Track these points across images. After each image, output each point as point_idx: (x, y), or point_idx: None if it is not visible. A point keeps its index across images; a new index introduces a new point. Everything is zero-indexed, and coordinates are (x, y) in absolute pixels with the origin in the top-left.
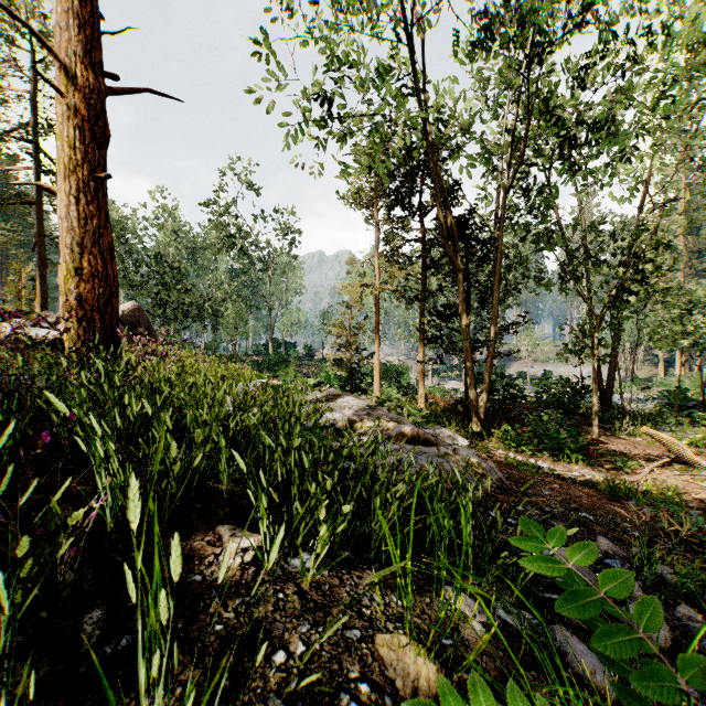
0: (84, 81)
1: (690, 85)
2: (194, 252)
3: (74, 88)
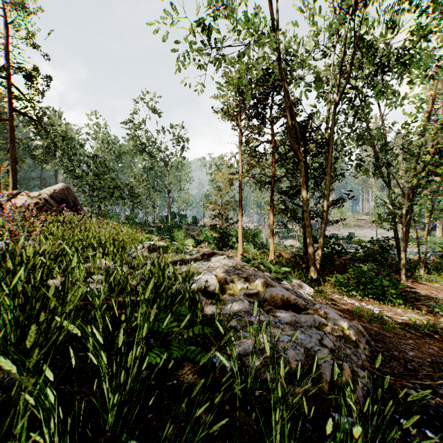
0: None
1: None
2: (119, 155)
3: None
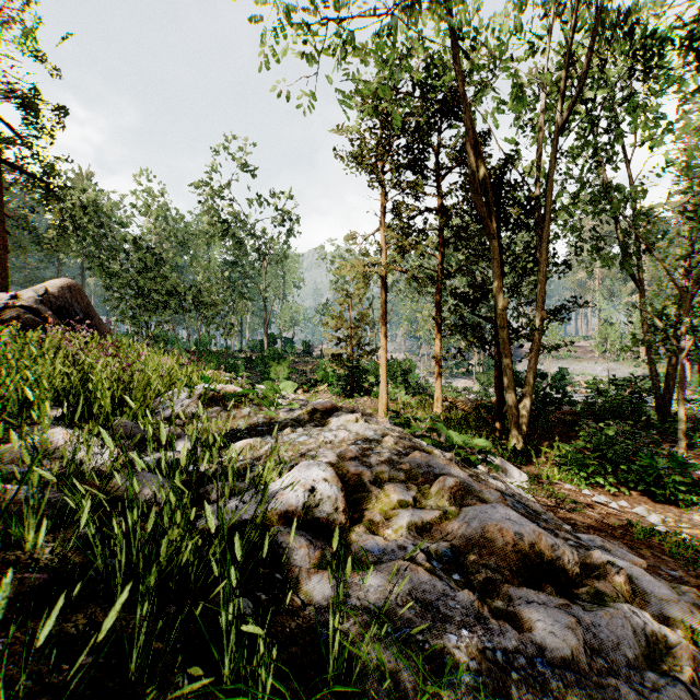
0: None
1: None
2: (184, 240)
3: None
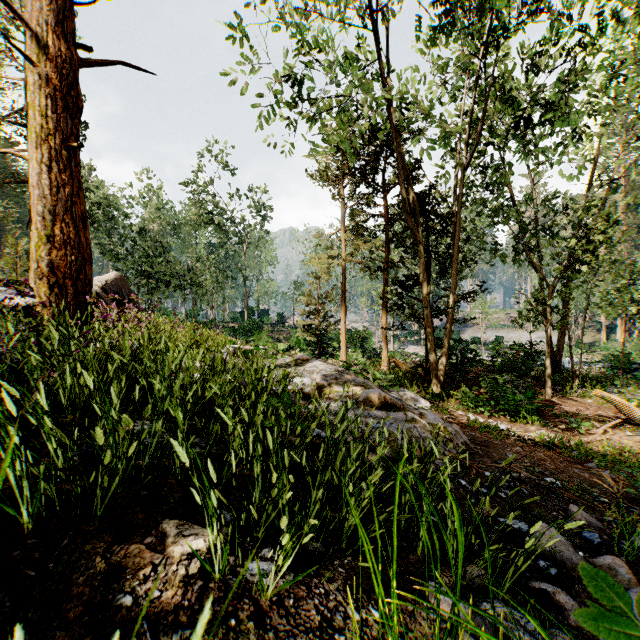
0: (56, 50)
1: (639, 67)
2: (176, 227)
3: (46, 58)
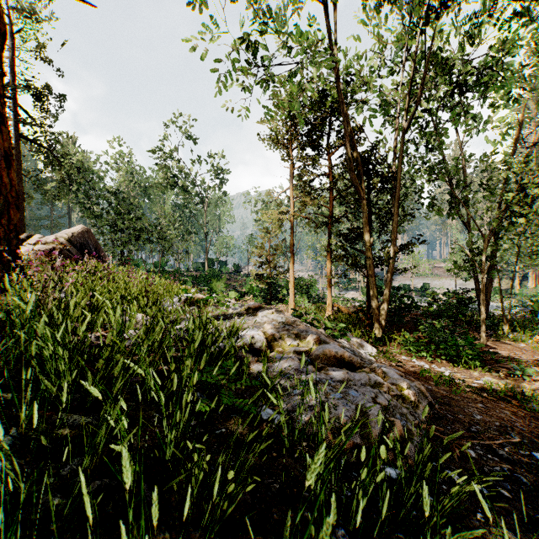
0: None
1: None
2: (146, 189)
3: None
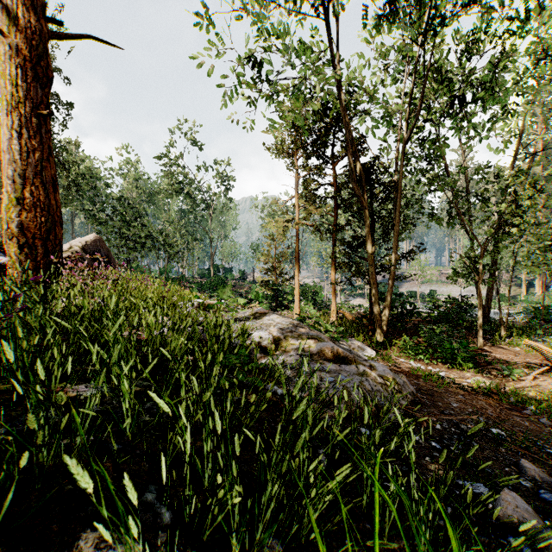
0: (26, 22)
1: None
2: (151, 195)
3: (16, 29)
